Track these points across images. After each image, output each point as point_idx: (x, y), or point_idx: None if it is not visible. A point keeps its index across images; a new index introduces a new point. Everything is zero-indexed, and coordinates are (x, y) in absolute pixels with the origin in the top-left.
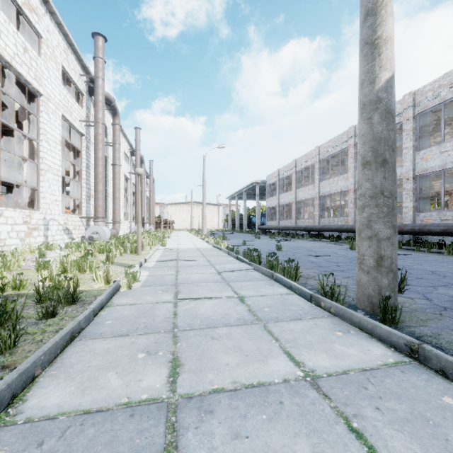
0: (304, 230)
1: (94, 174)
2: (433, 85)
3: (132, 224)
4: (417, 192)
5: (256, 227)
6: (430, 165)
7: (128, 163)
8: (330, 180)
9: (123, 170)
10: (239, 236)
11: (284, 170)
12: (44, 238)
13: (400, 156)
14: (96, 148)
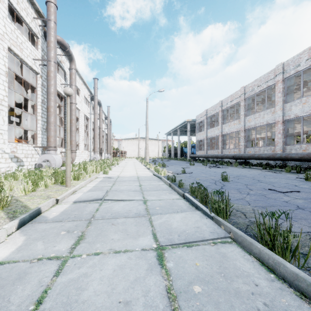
0: (232, 158)
1: (46, 107)
2: None
3: (92, 153)
4: None
5: (188, 156)
6: None
7: (88, 106)
8: (255, 115)
9: (83, 111)
10: (175, 162)
11: (211, 110)
12: None
13: None
14: (48, 84)
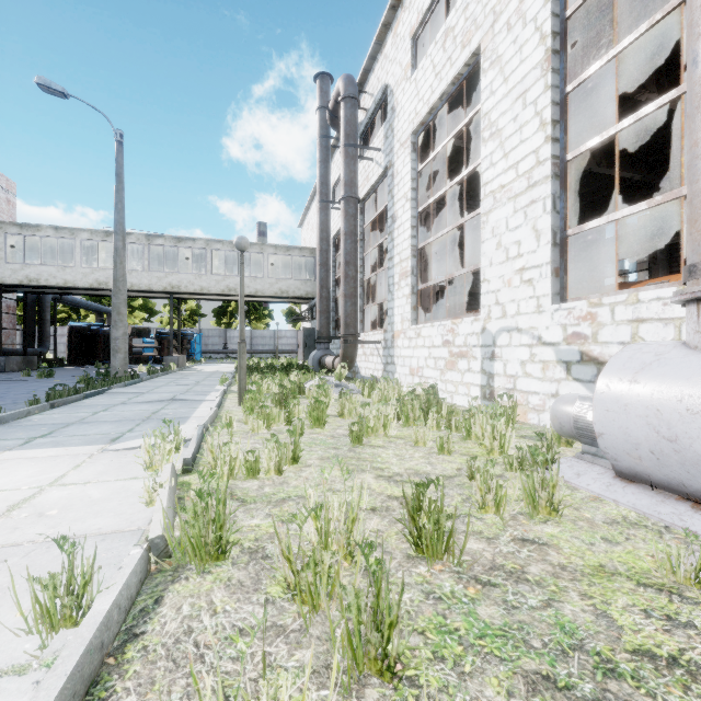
0: None
1: None
2: None
3: None
4: None
5: None
6: None
7: None
8: None
9: None
10: None
11: None
12: (486, 377)
13: None
14: None
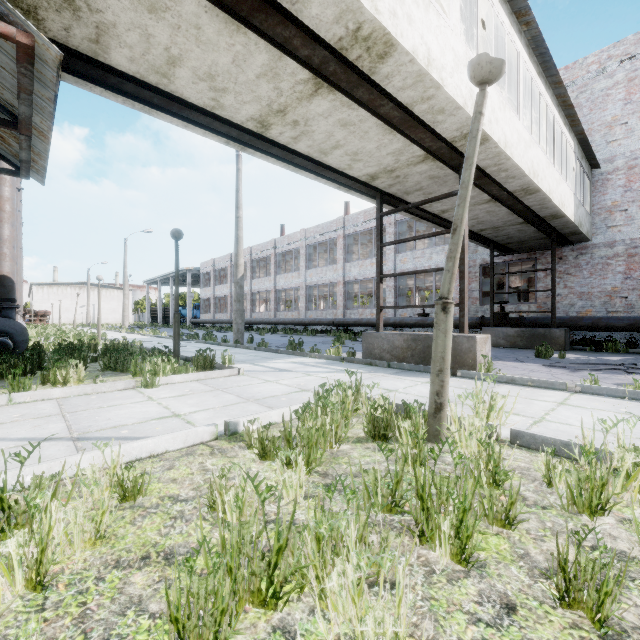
0: None
1: None
2: (314, 230)
3: None
4: (308, 297)
5: (188, 321)
6: (313, 281)
7: None
8: (259, 280)
9: None
10: (169, 330)
11: (220, 262)
12: None
13: (315, 263)
14: None
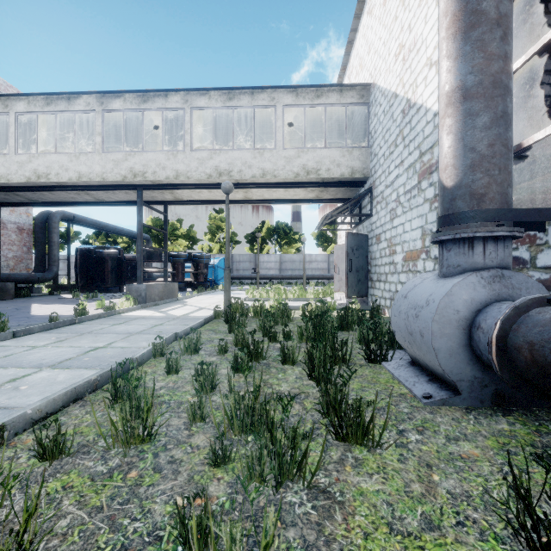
0: None
1: None
2: None
3: None
4: None
5: None
6: None
7: None
8: None
9: None
10: None
11: None
12: None
13: None
14: None
